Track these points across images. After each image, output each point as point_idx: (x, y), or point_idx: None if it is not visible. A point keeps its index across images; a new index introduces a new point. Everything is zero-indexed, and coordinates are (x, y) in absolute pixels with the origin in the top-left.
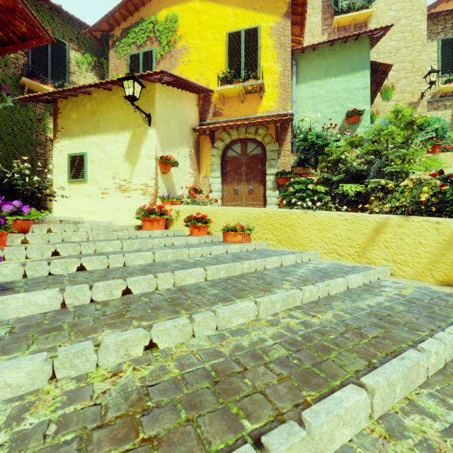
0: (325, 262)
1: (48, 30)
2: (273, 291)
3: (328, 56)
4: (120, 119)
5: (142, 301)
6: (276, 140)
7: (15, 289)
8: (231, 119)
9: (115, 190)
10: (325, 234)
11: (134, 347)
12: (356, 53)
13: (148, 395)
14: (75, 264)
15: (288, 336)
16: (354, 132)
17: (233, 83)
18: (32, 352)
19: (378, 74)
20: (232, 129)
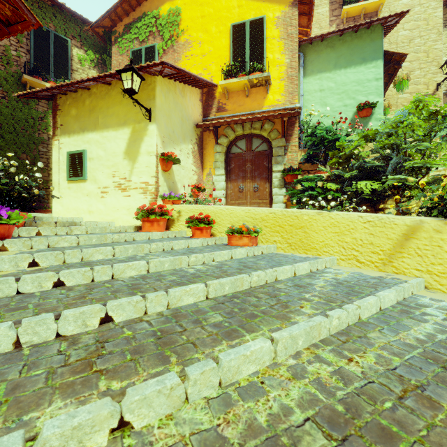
0: (344, 271)
1: (50, 28)
2: (292, 320)
3: (337, 46)
4: (120, 114)
5: (123, 335)
6: (283, 135)
7: None
8: (235, 115)
9: (114, 188)
10: (342, 238)
11: (92, 434)
12: (368, 42)
13: None
14: (51, 279)
15: (323, 402)
16: (365, 126)
17: (237, 76)
18: None
19: (391, 65)
20: (236, 124)
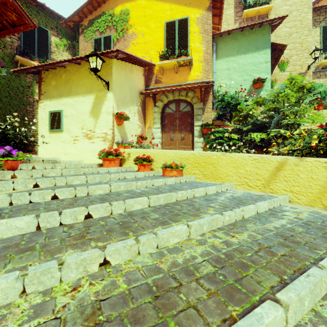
0: (238, 192)
1: (35, 21)
2: (201, 216)
3: (239, 39)
4: (87, 85)
5: (100, 224)
6: (201, 100)
7: (2, 215)
8: (168, 86)
9: (83, 137)
10: (238, 170)
11: (91, 264)
12: (260, 36)
13: (100, 309)
14: (50, 194)
15: (214, 254)
16: (258, 95)
17: (169, 59)
18: (7, 271)
19: (276, 52)
20: (169, 92)
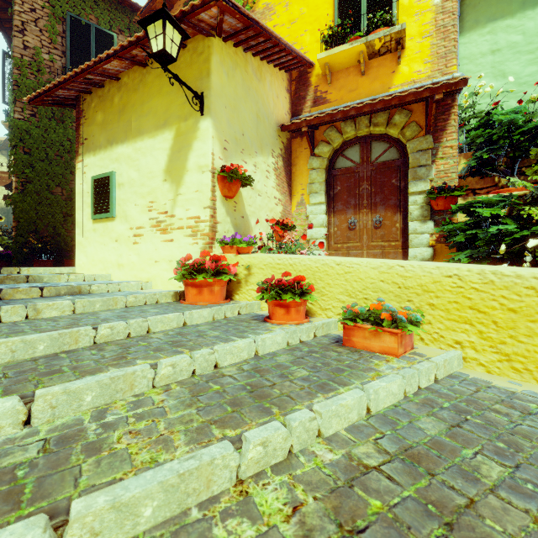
0: None
1: (92, 21)
2: None
3: None
4: (158, 111)
5: None
6: (428, 131)
7: None
8: (343, 106)
9: (151, 229)
10: None
11: None
12: None
13: None
14: None
15: None
16: None
17: (347, 41)
18: None
19: None
20: (345, 121)
